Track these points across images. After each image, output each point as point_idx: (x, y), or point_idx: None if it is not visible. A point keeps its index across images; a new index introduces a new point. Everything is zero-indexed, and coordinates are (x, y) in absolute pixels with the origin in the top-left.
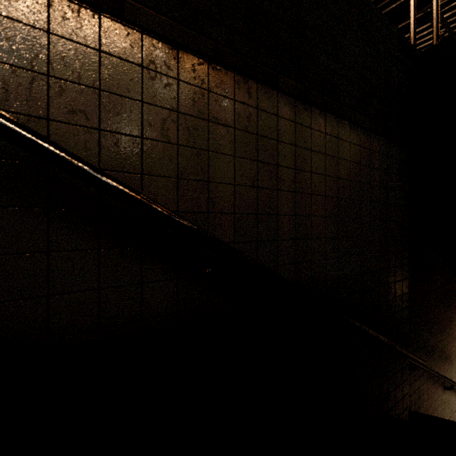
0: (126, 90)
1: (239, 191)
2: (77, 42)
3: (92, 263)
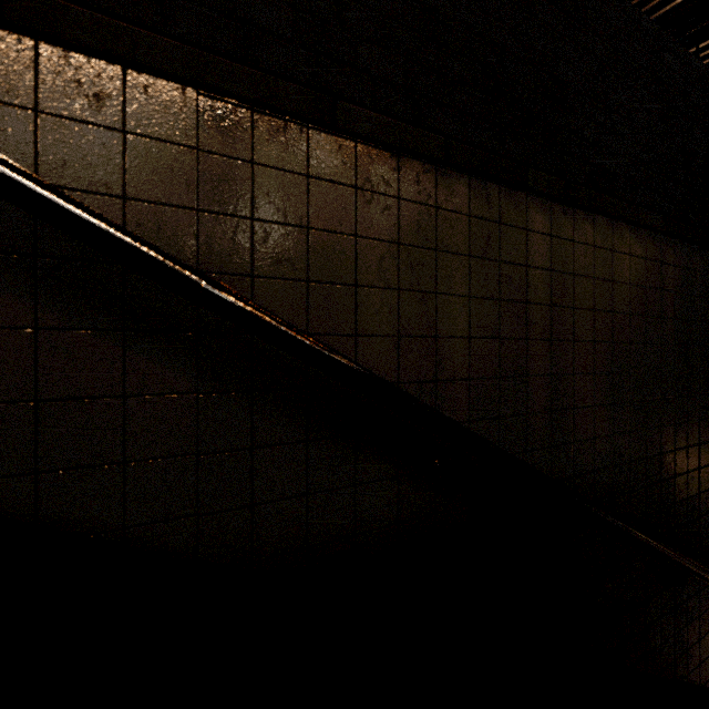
0: (337, 224)
1: (475, 346)
2: (283, 169)
3: (299, 460)
